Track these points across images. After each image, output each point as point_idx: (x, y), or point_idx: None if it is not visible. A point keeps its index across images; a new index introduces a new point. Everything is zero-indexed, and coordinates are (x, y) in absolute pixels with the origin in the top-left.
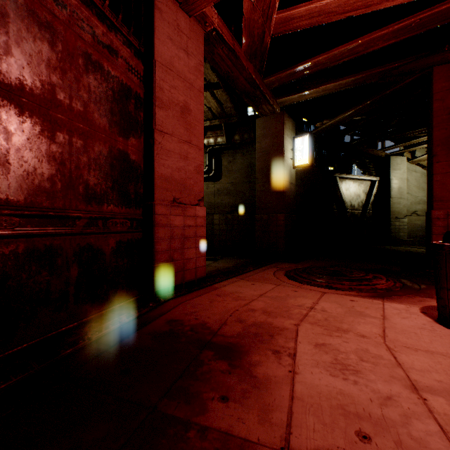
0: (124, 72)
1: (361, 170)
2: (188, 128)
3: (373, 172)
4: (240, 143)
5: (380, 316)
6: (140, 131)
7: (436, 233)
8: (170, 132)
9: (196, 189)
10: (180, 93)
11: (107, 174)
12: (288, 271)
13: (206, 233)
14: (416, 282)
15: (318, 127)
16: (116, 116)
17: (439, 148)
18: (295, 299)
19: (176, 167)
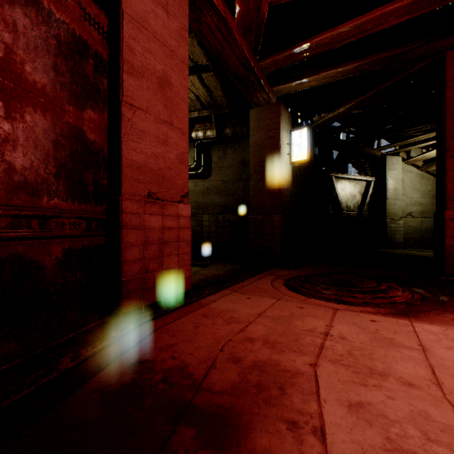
0: (77, 20)
1: (356, 170)
2: (168, 105)
3: (368, 172)
4: (232, 136)
5: (417, 346)
6: (102, 104)
7: (450, 236)
8: (144, 108)
9: (179, 182)
10: (157, 59)
11: (49, 155)
12: (288, 280)
13: (194, 236)
14: (435, 292)
15: (315, 121)
16: (63, 76)
17: (453, 141)
18: (303, 321)
19: (152, 153)
